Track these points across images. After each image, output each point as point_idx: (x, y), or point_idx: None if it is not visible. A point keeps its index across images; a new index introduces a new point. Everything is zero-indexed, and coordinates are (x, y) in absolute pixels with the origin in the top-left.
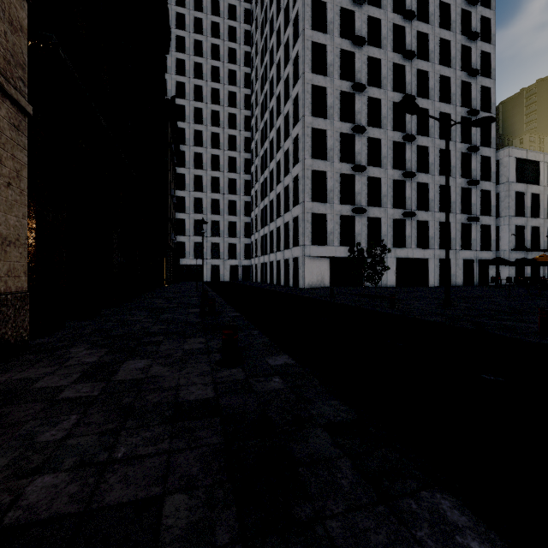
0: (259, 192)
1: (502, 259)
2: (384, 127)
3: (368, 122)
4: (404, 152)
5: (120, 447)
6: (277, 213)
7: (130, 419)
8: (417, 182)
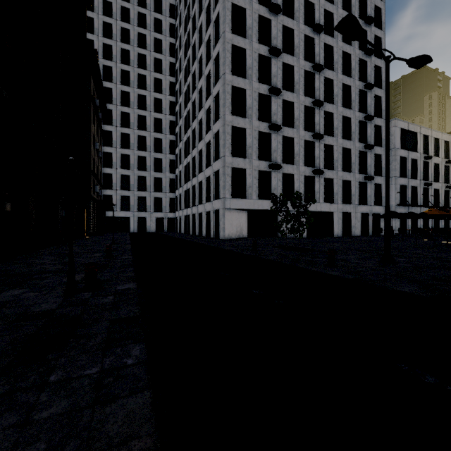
0: (182, 150)
1: (396, 212)
2: (296, 91)
3: (283, 86)
4: (313, 116)
5: None
6: (199, 169)
7: None
8: (324, 144)
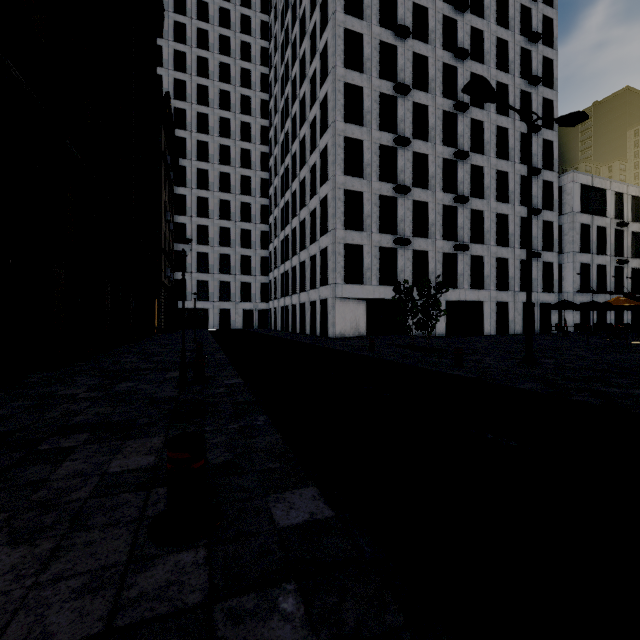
0: (278, 219)
1: (569, 302)
2: (431, 140)
3: (413, 133)
4: (455, 172)
5: None
6: (301, 245)
7: None
8: (470, 209)
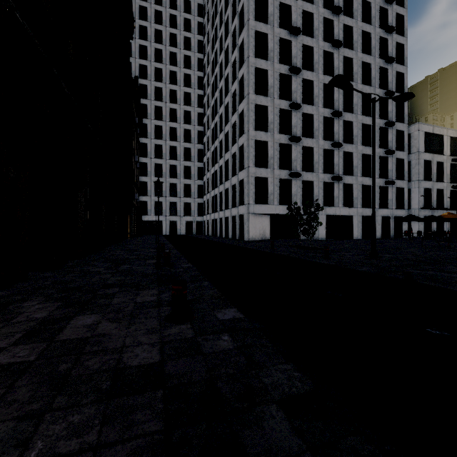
0: (210, 159)
1: (414, 216)
2: (316, 104)
3: (303, 100)
4: (333, 126)
5: (37, 441)
6: (226, 177)
7: (60, 395)
8: (343, 151)
